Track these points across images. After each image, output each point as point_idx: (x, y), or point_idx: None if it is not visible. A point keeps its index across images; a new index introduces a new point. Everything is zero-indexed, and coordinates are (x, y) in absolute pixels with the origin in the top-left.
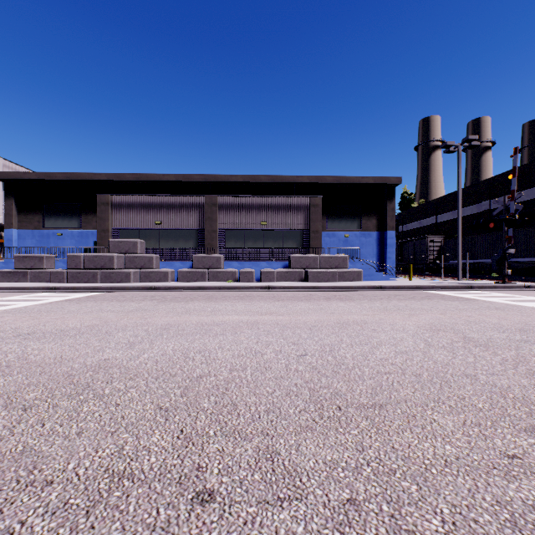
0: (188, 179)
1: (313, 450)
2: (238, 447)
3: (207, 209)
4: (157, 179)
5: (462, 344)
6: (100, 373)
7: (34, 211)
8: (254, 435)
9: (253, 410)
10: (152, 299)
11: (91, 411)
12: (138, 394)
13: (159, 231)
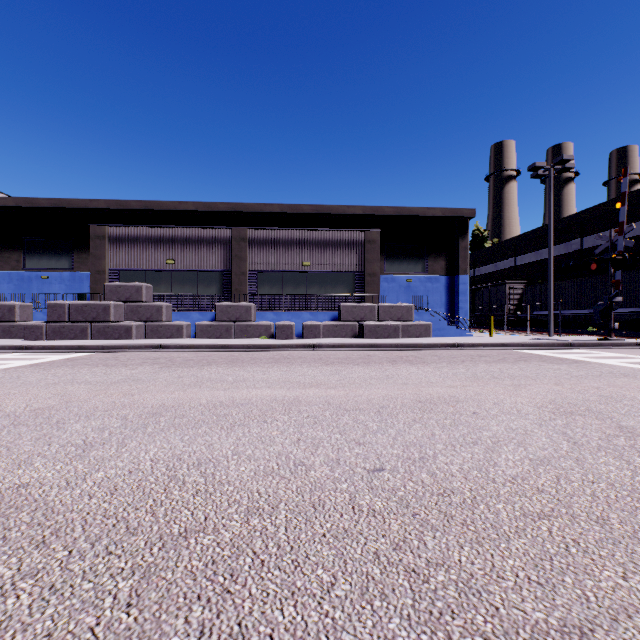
0: (211, 208)
1: None
2: None
3: (234, 245)
4: (171, 208)
5: (627, 442)
6: None
7: (12, 247)
8: None
9: None
10: (154, 363)
11: None
12: (30, 602)
13: (171, 274)
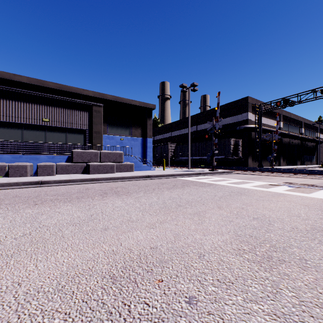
0: None
1: None
2: None
3: None
4: None
5: None
6: None
7: None
8: None
9: None
10: None
11: None
12: None
13: None
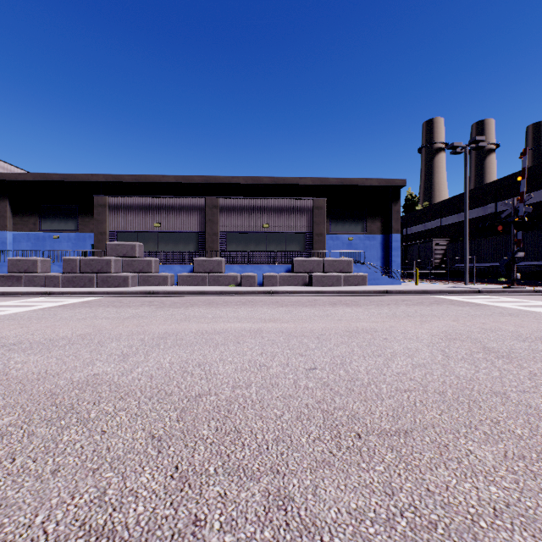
0: (188, 180)
1: (334, 494)
2: (244, 490)
3: (208, 211)
4: (156, 180)
5: (483, 356)
6: (87, 391)
7: (30, 213)
8: (262, 472)
9: (260, 439)
10: (150, 305)
11: (72, 441)
12: (128, 419)
13: (158, 234)
